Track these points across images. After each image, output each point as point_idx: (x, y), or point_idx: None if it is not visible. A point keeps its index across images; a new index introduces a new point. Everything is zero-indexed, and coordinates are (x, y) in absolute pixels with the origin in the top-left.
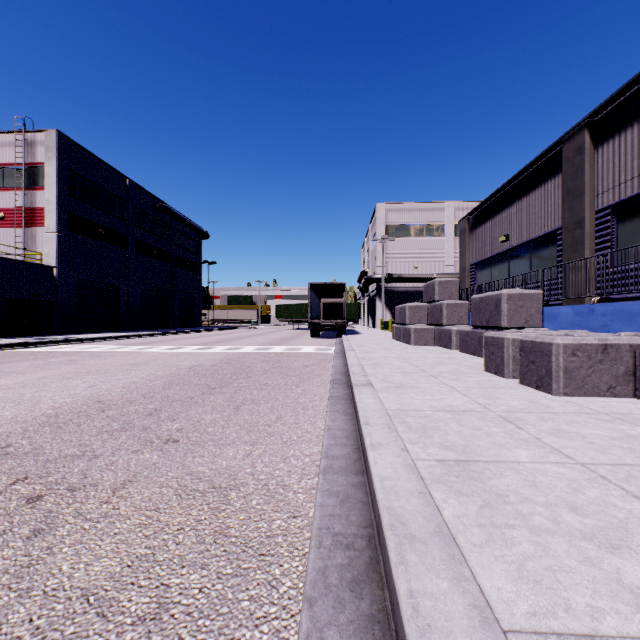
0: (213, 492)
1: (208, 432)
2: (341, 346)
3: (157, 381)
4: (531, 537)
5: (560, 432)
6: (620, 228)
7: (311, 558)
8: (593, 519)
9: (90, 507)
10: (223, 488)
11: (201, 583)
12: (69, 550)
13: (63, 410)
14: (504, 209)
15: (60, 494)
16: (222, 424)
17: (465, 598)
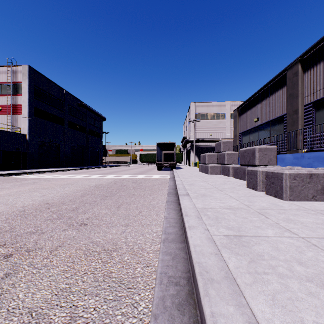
0: (104, 252)
1: (103, 219)
2: (173, 175)
3: (78, 193)
4: (278, 280)
5: (289, 220)
6: (317, 114)
7: (156, 290)
8: (311, 269)
9: (37, 261)
10: (109, 250)
11: (95, 305)
12: (24, 285)
13: (28, 208)
14: (256, 105)
15: (22, 253)
16: (110, 215)
17: (243, 317)
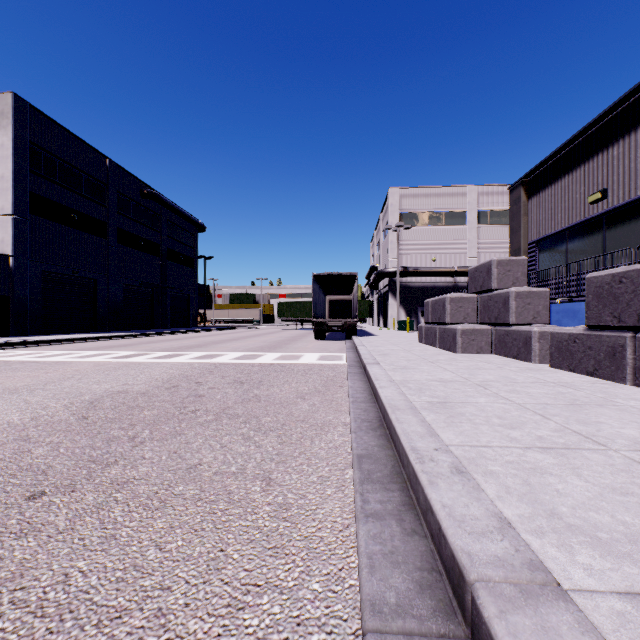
0: None
1: None
2: (354, 353)
3: None
4: None
5: None
6: None
7: None
8: None
9: None
10: None
11: None
12: None
13: None
14: (596, 154)
15: None
16: None
17: None
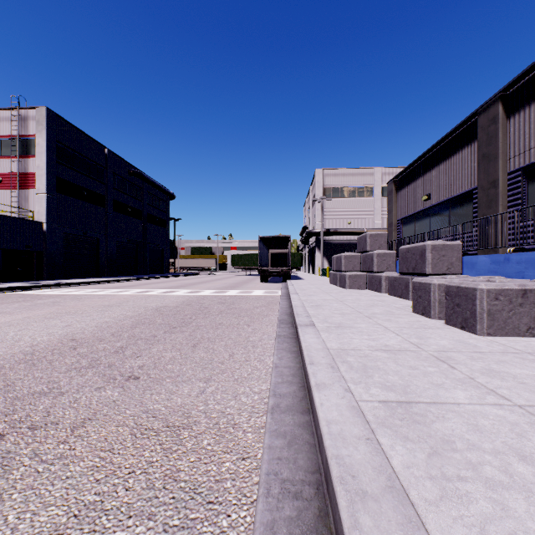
0: (166, 431)
1: (167, 369)
2: (286, 290)
3: (126, 321)
4: (486, 492)
5: (491, 372)
6: (530, 187)
7: (259, 509)
8: None
9: (47, 447)
10: (176, 427)
11: None
12: (18, 496)
13: (39, 348)
14: (426, 172)
15: (21, 433)
16: (180, 361)
17: None
